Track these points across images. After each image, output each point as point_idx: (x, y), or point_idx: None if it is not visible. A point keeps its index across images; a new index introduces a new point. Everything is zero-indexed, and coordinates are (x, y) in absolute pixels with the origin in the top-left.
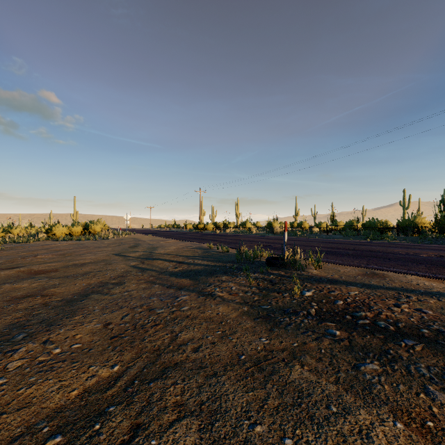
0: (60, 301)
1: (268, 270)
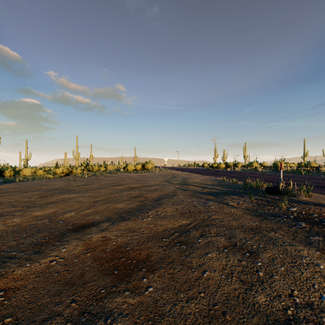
0: (151, 199)
1: (266, 195)
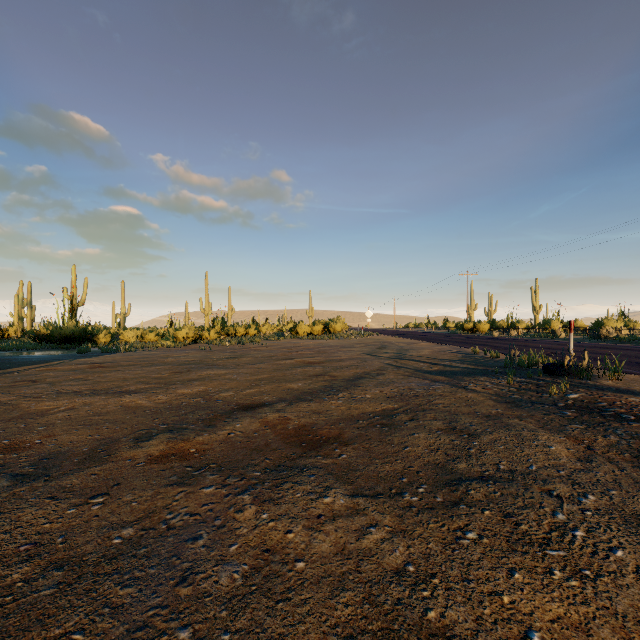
0: (343, 379)
1: (540, 376)
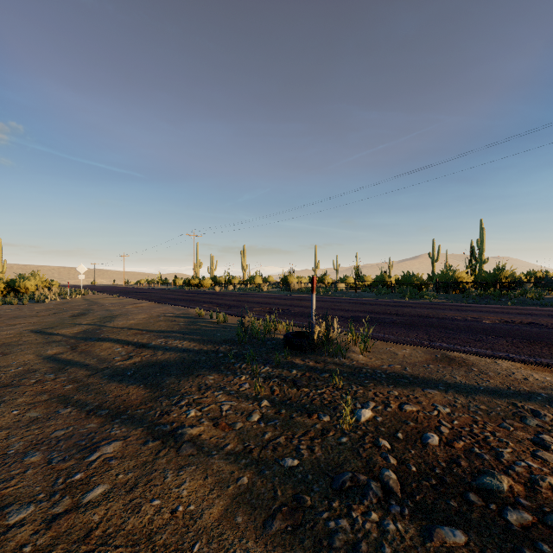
0: None
1: (288, 359)
